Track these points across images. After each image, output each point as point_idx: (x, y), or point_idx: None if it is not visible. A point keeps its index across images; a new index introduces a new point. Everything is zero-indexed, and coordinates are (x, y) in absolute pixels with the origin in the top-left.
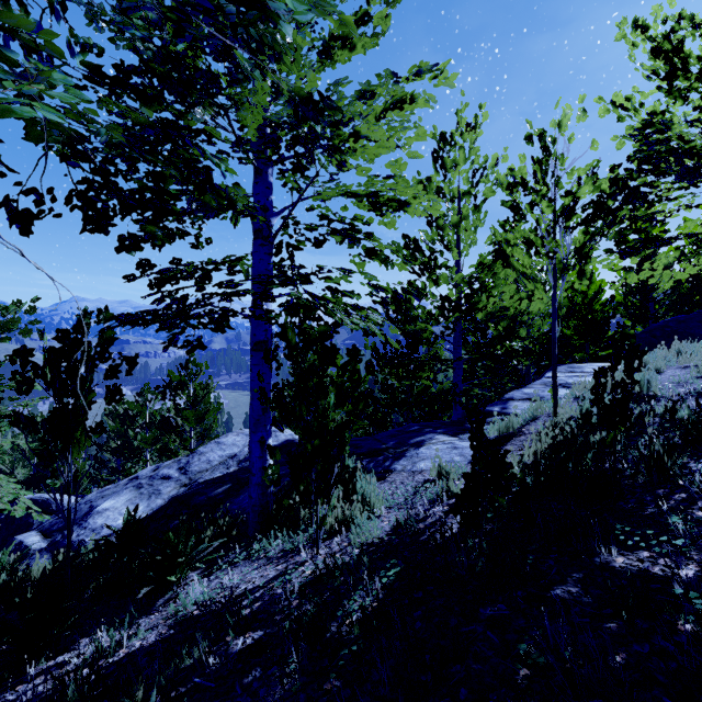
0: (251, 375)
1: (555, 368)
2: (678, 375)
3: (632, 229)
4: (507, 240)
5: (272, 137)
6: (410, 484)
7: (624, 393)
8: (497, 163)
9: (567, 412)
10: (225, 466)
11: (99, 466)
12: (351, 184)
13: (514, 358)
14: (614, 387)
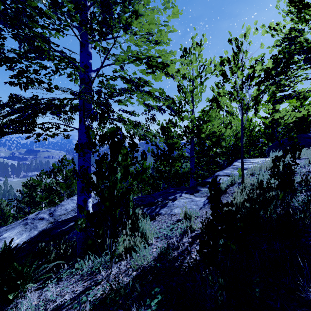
0: (78, 162)
1: (242, 159)
2: (300, 163)
3: (278, 90)
4: (219, 93)
5: (79, 3)
6: (169, 222)
7: (290, 170)
8: (210, 63)
9: (249, 182)
10: (74, 212)
11: (18, 211)
12: (135, 50)
13: (219, 156)
14: (284, 167)
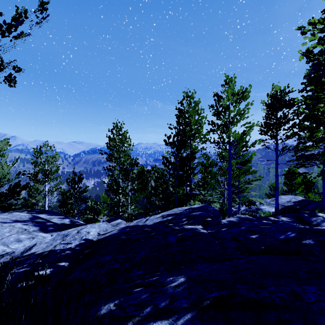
0: (323, 185)
1: None
2: None
3: None
4: None
5: None
6: None
7: None
8: None
9: None
10: (289, 203)
11: None
12: None
13: None
14: None
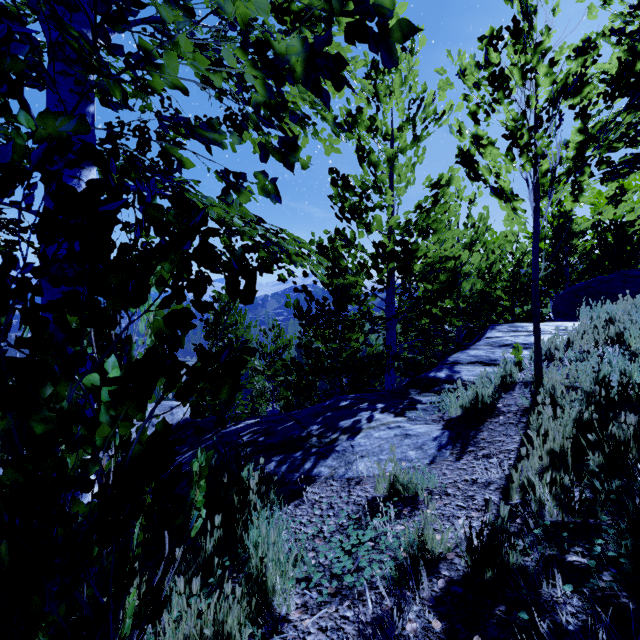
0: None
1: (538, 319)
2: None
3: (623, 142)
4: (478, 138)
5: None
6: (345, 509)
7: None
8: (434, 99)
9: (556, 380)
10: None
11: None
12: None
13: (453, 316)
14: None
